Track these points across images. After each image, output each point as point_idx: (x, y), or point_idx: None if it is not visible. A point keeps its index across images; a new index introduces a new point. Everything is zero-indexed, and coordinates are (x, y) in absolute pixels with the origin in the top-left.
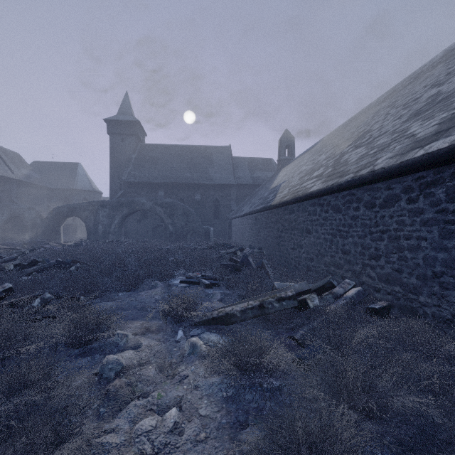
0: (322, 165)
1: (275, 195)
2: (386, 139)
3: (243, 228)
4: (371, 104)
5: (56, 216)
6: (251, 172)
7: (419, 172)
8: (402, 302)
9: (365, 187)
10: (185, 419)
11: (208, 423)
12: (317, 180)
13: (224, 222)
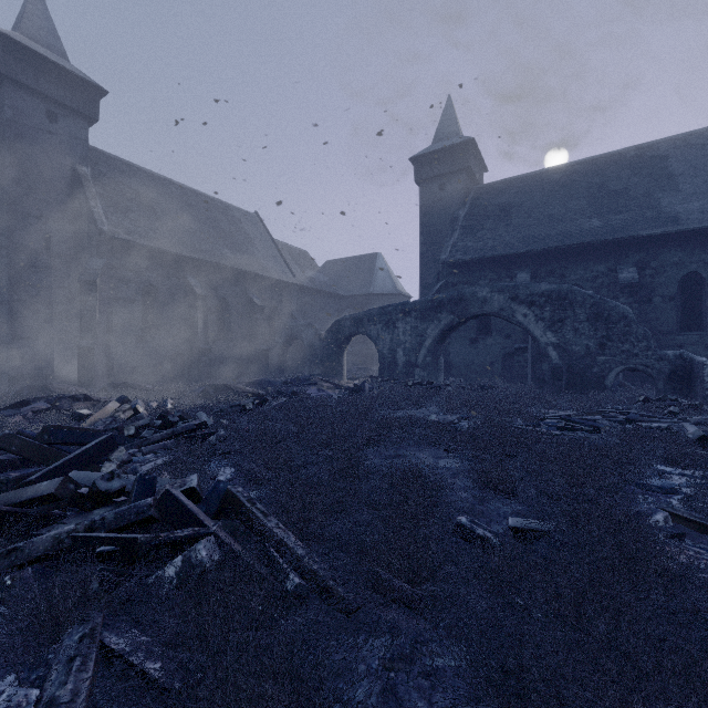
0: None
1: None
2: None
3: None
4: None
5: (336, 335)
6: None
7: None
8: None
9: None
10: None
11: None
12: None
13: None
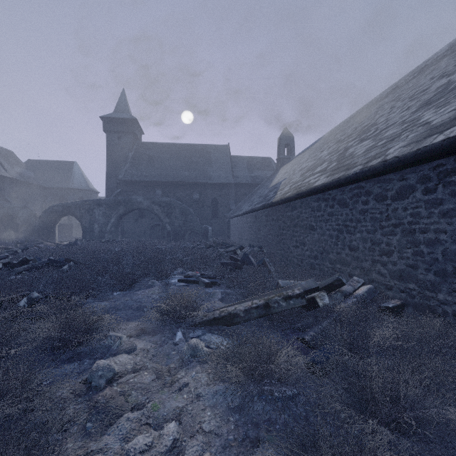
0: (325, 160)
1: (276, 192)
2: (395, 130)
3: (242, 227)
4: (373, 101)
5: (51, 215)
6: (250, 171)
7: (437, 160)
8: (417, 300)
9: (375, 179)
10: (185, 435)
11: (213, 440)
12: (321, 174)
13: (222, 222)
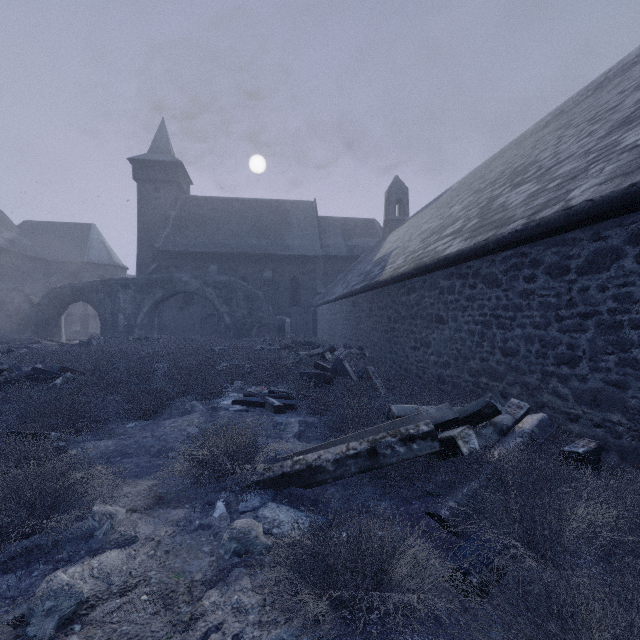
0: (458, 217)
1: (383, 267)
2: (575, 164)
3: (334, 319)
4: (525, 133)
5: (54, 301)
6: (345, 238)
7: None
8: (626, 442)
9: (548, 240)
10: None
11: None
12: (454, 238)
13: (306, 311)
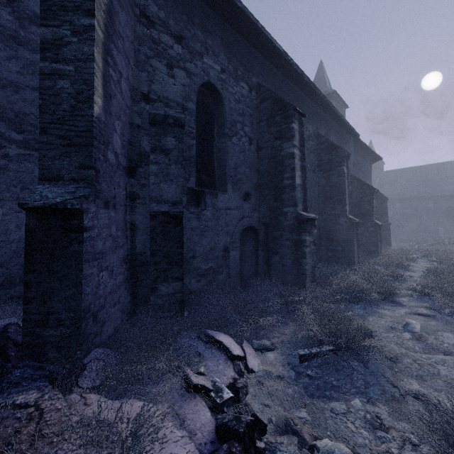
0: None
1: None
2: None
3: None
4: None
5: None
6: None
7: None
8: None
9: None
10: None
11: None
12: None
13: None
